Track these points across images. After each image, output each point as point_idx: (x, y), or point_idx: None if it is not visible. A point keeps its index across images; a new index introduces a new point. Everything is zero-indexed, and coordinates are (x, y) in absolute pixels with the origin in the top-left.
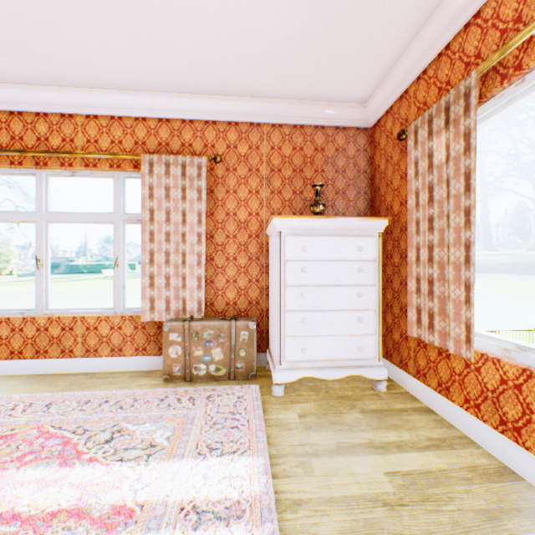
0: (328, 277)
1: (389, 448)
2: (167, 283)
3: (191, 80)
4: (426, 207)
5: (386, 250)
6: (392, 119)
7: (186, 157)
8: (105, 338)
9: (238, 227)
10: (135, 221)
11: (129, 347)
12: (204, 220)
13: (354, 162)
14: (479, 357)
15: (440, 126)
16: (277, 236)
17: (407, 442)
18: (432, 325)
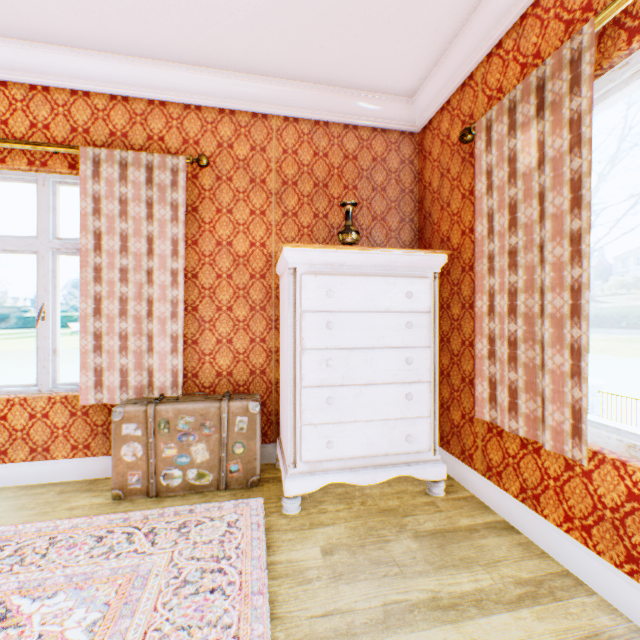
0: (365, 336)
1: (465, 608)
2: (123, 346)
3: (158, 36)
4: (506, 235)
5: (441, 297)
6: (450, 118)
7: (154, 155)
8: (21, 432)
9: (235, 263)
10: (74, 251)
11: (61, 444)
12: (182, 250)
13: (396, 178)
14: (590, 456)
15: (529, 115)
16: (290, 274)
17: (489, 592)
18: (515, 406)
